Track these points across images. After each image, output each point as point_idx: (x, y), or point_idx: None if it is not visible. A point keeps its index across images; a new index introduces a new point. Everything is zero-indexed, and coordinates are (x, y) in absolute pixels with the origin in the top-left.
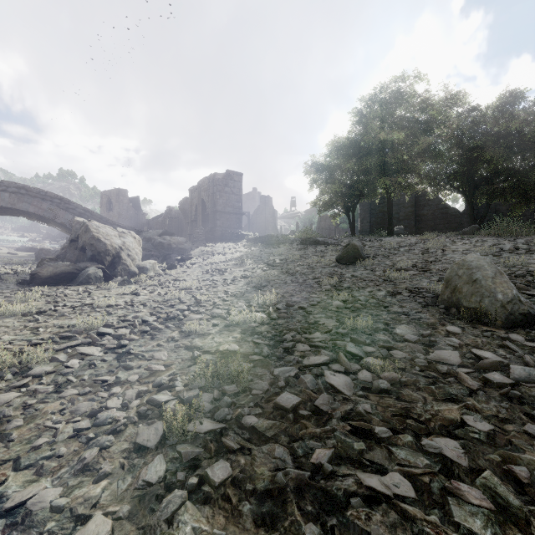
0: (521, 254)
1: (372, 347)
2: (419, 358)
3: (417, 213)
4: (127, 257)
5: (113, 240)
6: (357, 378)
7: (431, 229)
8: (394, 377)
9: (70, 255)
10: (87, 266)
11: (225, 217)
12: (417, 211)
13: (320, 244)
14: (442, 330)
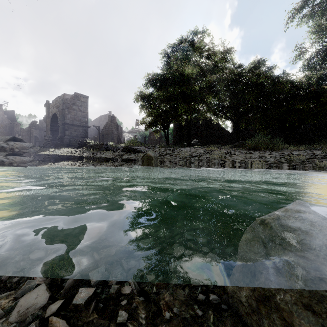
0: (286, 168)
1: None
2: None
3: (207, 132)
4: None
5: None
6: None
7: (215, 142)
8: None
9: None
10: None
11: (73, 128)
12: (207, 131)
13: (135, 152)
14: None
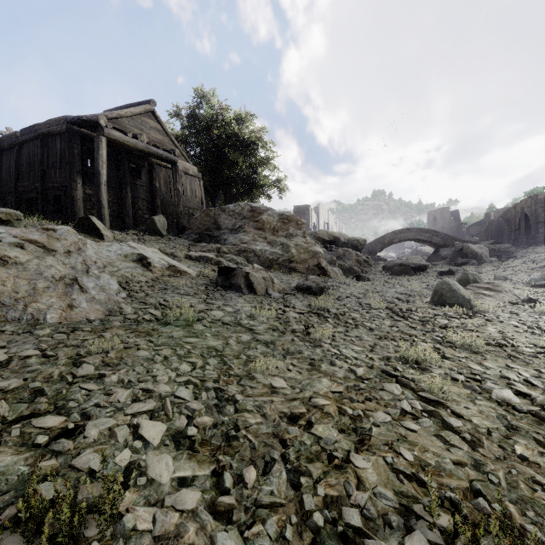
0: None
1: None
2: None
3: None
4: (484, 256)
5: (478, 250)
6: None
7: None
8: None
9: (456, 257)
10: (470, 260)
11: None
12: None
13: None
14: None
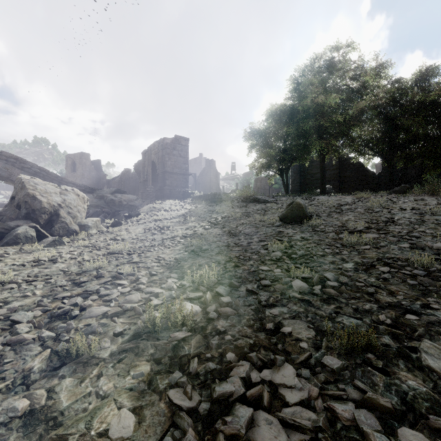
0: None
1: (420, 432)
2: None
3: (340, 175)
4: (67, 214)
5: (51, 197)
6: None
7: (353, 189)
8: None
9: (10, 212)
10: (18, 224)
11: (173, 177)
12: (340, 174)
13: (260, 202)
14: None
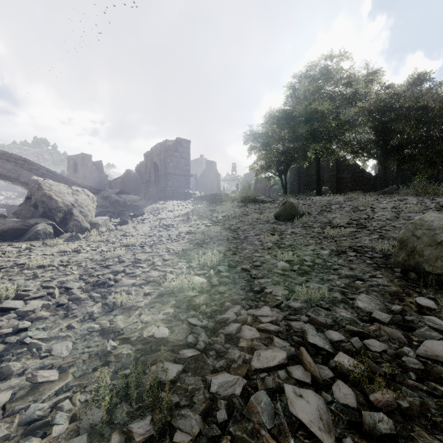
0: None
1: (337, 332)
2: (407, 355)
3: (338, 176)
4: (79, 213)
5: (65, 197)
6: (332, 397)
7: (350, 190)
8: (389, 399)
9: (26, 211)
10: (37, 222)
11: (175, 178)
12: (338, 175)
13: (258, 202)
14: (411, 303)
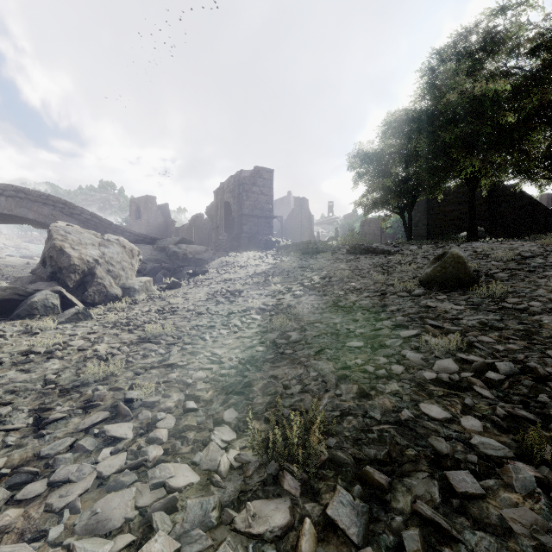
0: None
1: None
2: None
3: (491, 212)
4: (106, 273)
5: (85, 250)
6: None
7: (511, 232)
8: None
9: (42, 270)
10: (39, 288)
11: (252, 222)
12: (491, 210)
13: (376, 253)
14: None
